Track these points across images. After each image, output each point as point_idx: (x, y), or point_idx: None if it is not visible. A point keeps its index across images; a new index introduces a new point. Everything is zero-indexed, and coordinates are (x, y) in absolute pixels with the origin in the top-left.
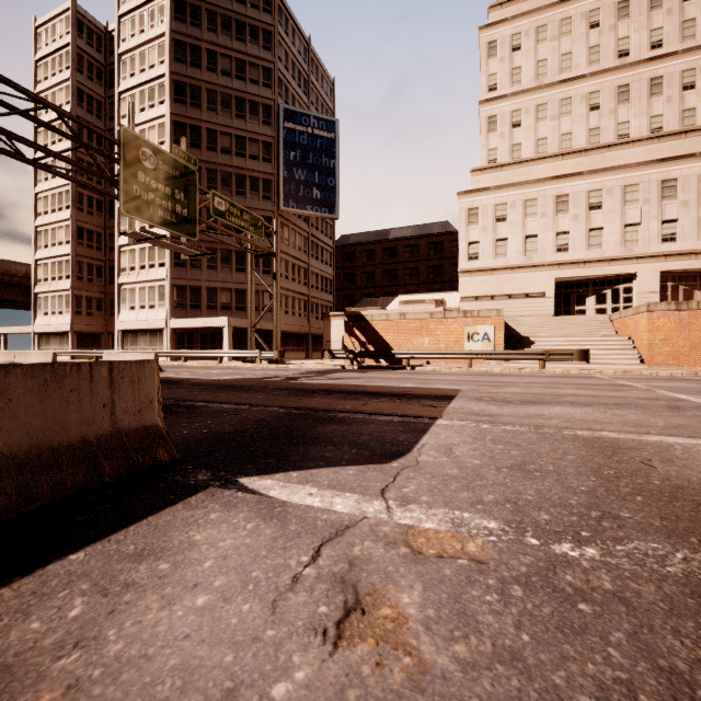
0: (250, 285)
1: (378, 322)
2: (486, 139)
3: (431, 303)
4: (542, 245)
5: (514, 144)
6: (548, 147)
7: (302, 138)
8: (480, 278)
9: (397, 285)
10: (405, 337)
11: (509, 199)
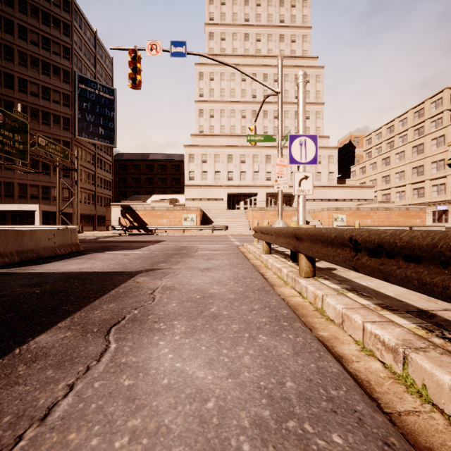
0: (58, 186)
1: (140, 211)
2: (198, 120)
3: (167, 202)
4: (222, 176)
5: (211, 125)
6: (225, 130)
7: (92, 96)
8: (195, 190)
9: (154, 187)
10: (154, 219)
11: (208, 153)
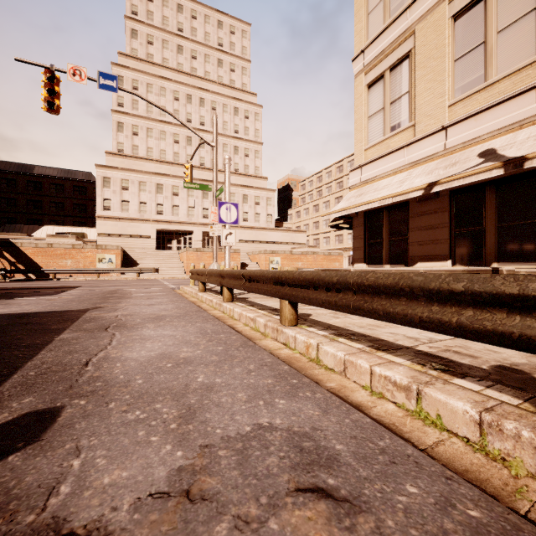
0: None
1: (28, 248)
2: (117, 135)
3: (73, 238)
4: (150, 209)
5: (134, 144)
6: (153, 154)
7: None
8: (112, 223)
9: (42, 214)
10: (53, 260)
11: (131, 178)
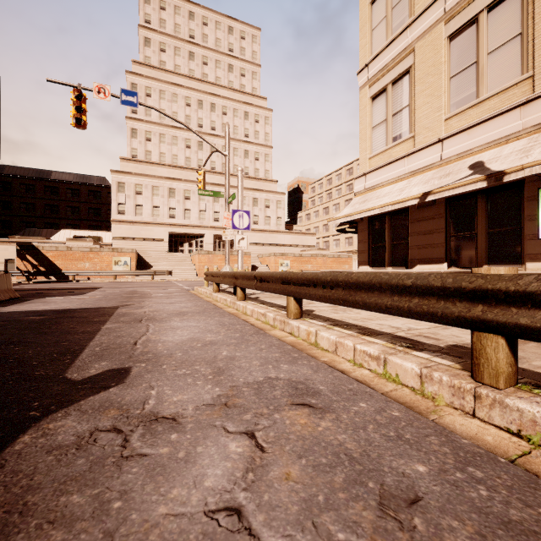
0: None
1: (49, 251)
2: (131, 141)
3: (90, 242)
4: (162, 213)
5: (147, 150)
6: (166, 159)
7: None
8: (126, 226)
9: (59, 218)
10: (72, 262)
11: (144, 183)
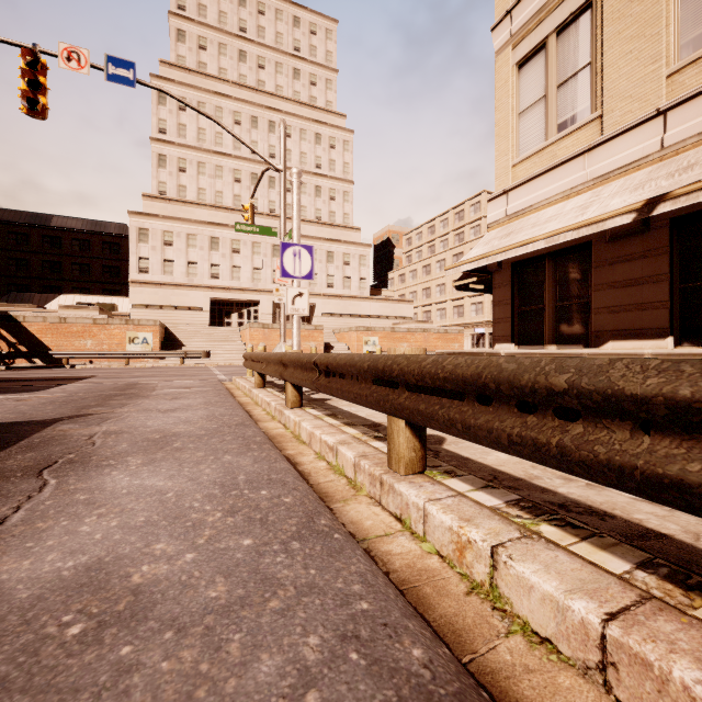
0: None
1: (33, 324)
2: (157, 172)
3: (95, 310)
4: (201, 271)
5: (181, 184)
6: (207, 197)
7: None
8: (150, 290)
9: (62, 279)
10: (66, 339)
11: (176, 230)
